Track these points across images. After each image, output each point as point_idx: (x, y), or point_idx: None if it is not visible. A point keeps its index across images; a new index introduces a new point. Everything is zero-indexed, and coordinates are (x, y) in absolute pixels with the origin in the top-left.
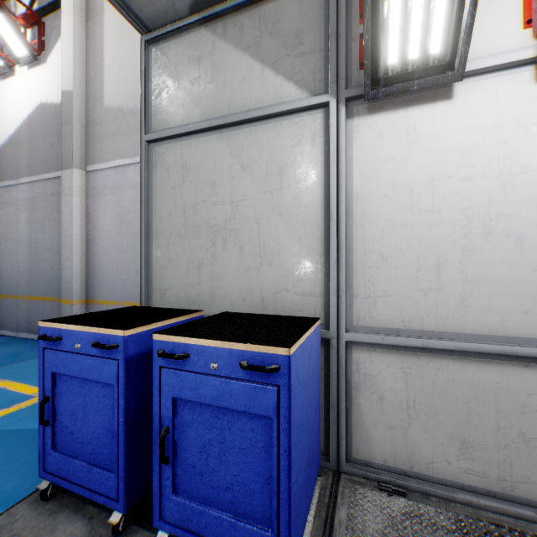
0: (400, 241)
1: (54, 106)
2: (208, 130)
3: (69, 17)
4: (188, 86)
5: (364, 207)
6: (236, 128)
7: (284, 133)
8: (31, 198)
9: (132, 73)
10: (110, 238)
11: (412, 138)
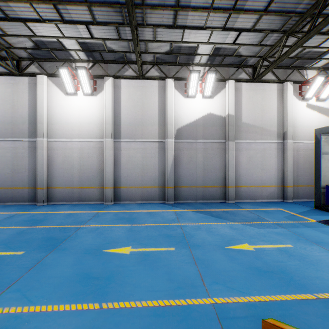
0: None
1: (217, 116)
2: None
3: (232, 89)
4: (328, 145)
5: None
6: None
7: None
8: (204, 148)
9: (254, 114)
10: (244, 165)
11: None
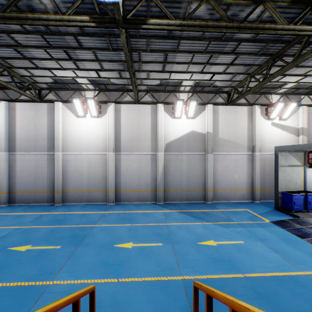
0: (310, 182)
1: (199, 133)
2: (288, 166)
3: (210, 112)
4: (285, 159)
5: (307, 178)
6: (292, 167)
7: (298, 168)
8: (188, 159)
9: (228, 131)
10: (221, 173)
11: (311, 171)
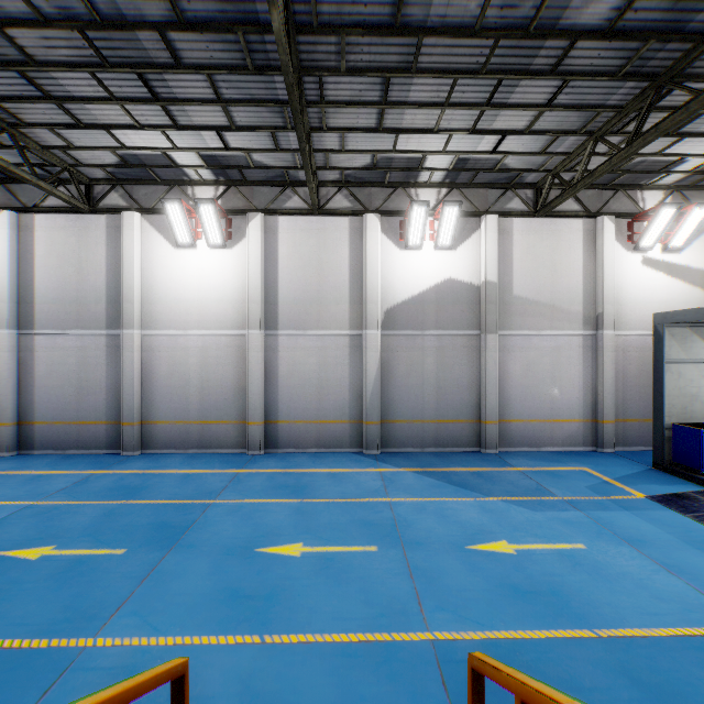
0: None
1: (465, 284)
2: (688, 362)
3: (493, 233)
4: (680, 345)
5: None
6: (698, 363)
7: None
8: (438, 347)
9: (537, 279)
10: (518, 380)
11: None
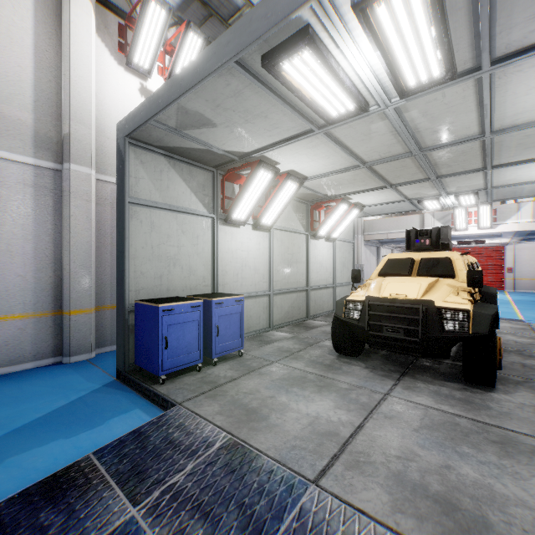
0: (230, 267)
1: None
2: (166, 209)
3: None
4: (155, 181)
5: (222, 255)
6: (180, 213)
7: (199, 222)
8: None
9: None
10: None
11: (232, 236)
